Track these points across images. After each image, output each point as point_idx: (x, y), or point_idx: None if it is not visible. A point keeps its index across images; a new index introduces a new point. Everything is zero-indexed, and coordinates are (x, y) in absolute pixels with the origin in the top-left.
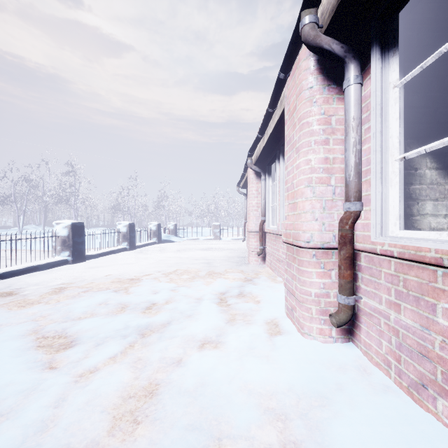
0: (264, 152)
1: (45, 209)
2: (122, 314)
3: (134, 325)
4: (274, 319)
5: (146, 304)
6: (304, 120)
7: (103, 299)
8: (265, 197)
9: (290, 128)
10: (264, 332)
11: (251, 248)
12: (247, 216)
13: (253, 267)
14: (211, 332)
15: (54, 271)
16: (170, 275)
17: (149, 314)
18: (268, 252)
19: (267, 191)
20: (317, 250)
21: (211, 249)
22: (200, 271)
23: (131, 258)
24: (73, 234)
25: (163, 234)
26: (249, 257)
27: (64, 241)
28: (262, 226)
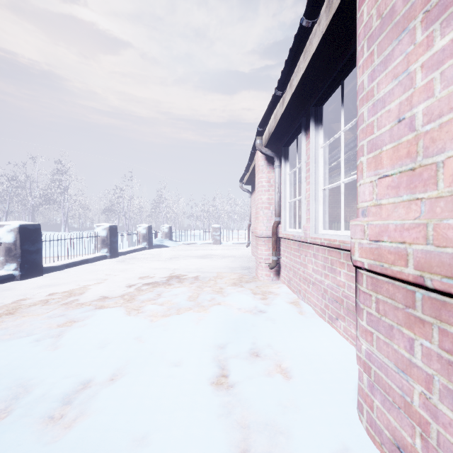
0: (281, 124)
1: (33, 211)
2: None
3: None
4: None
5: (68, 388)
6: None
7: None
8: (280, 190)
9: None
10: None
11: (261, 259)
12: (252, 217)
13: (264, 284)
14: None
15: None
16: (145, 301)
17: (55, 429)
18: (285, 265)
19: (283, 181)
20: None
21: (209, 256)
22: (190, 294)
23: (107, 270)
24: (21, 239)
25: (155, 237)
26: (258, 271)
27: (8, 249)
28: (276, 229)
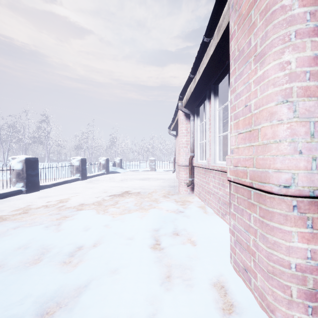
0: (194, 94)
1: (25, 148)
2: (34, 268)
3: (38, 294)
4: (219, 277)
5: (70, 249)
6: (275, 5)
7: (26, 240)
8: (194, 135)
9: (241, 37)
10: (214, 310)
11: (181, 180)
12: (176, 153)
13: (183, 196)
14: (139, 311)
15: (4, 202)
16: (108, 206)
17: (68, 267)
18: (197, 183)
19: (196, 130)
20: (300, 198)
21: (148, 179)
22: (136, 202)
23: (80, 187)
24: (26, 167)
25: (111, 166)
26: (179, 188)
27: (18, 173)
28: (191, 161)
